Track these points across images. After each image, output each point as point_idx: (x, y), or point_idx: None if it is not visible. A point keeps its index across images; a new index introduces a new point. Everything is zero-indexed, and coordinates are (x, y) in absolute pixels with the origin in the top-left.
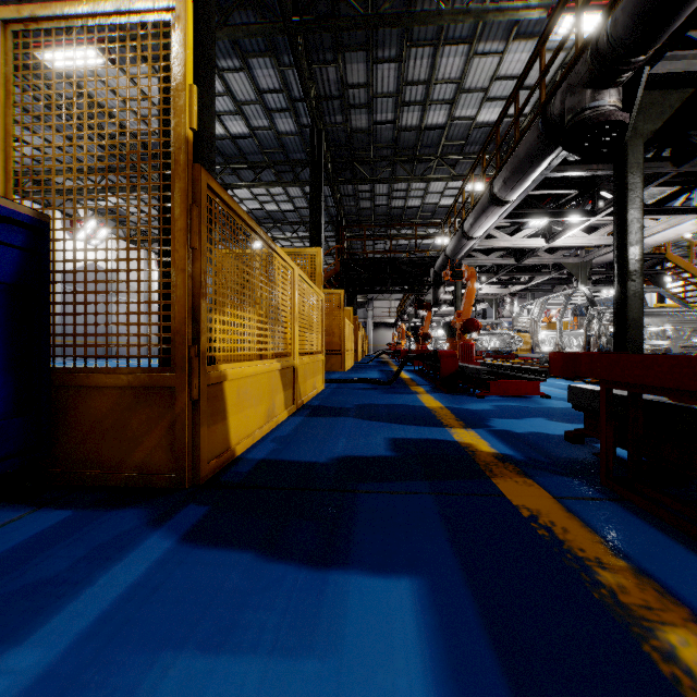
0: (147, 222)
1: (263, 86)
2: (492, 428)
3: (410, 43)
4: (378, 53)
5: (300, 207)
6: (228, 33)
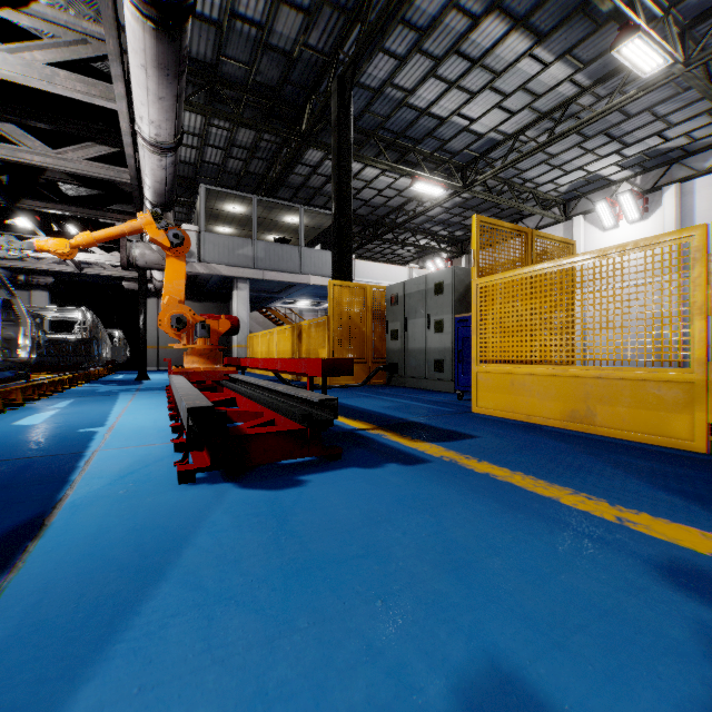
0: None
1: None
2: (425, 464)
3: None
4: None
5: None
6: None
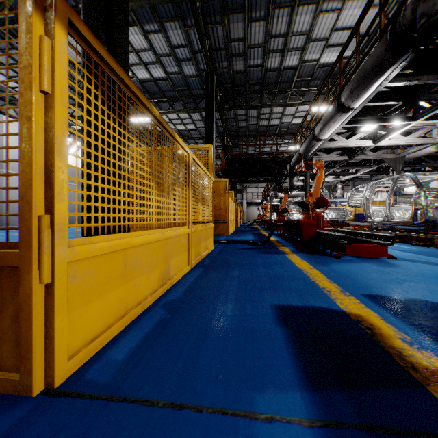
0: None
1: (174, 43)
2: (369, 293)
3: (274, 6)
4: (252, 15)
5: (199, 127)
6: (148, 2)
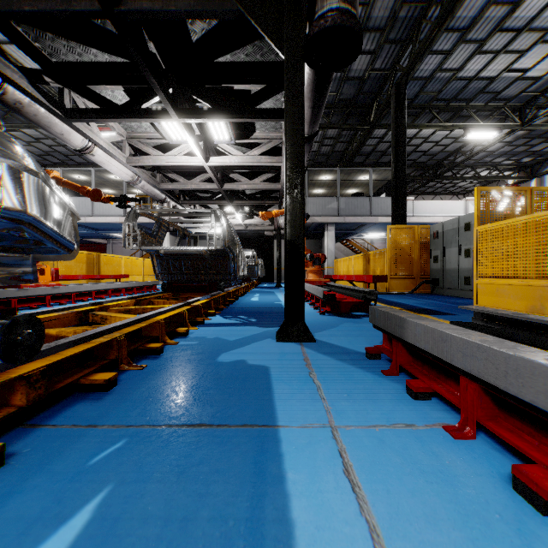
0: None
1: None
2: None
3: None
4: None
5: None
6: None
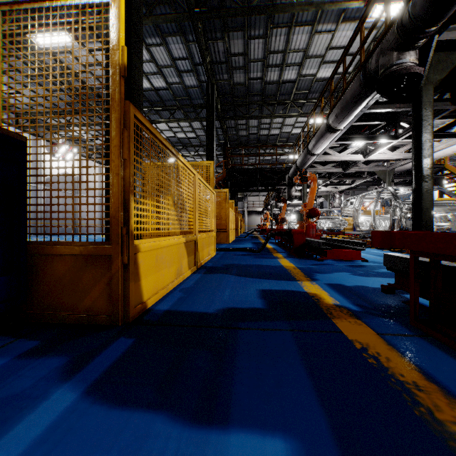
0: (100, 146)
1: (175, 55)
2: (330, 282)
3: (272, 25)
4: (251, 33)
5: (199, 135)
6: (152, 20)
